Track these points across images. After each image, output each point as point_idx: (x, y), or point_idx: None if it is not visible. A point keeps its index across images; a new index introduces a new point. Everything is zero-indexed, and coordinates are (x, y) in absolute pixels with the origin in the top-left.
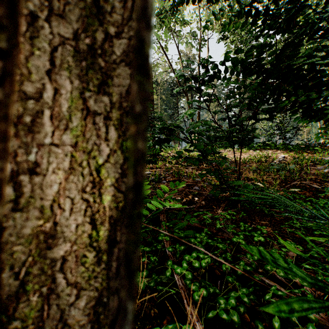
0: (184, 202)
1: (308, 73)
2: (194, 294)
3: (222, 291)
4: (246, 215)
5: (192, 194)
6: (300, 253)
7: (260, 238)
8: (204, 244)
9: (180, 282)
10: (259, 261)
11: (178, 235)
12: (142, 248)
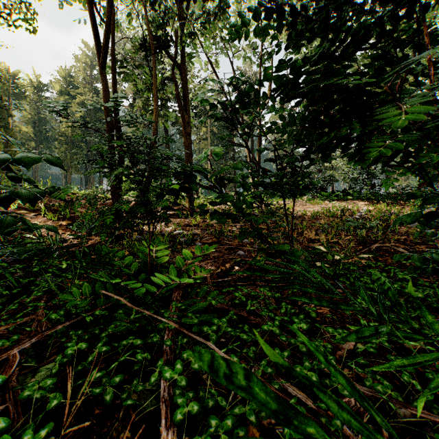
0: (218, 272)
1: (360, 97)
2: (177, 411)
3: (227, 404)
4: (300, 291)
5: (233, 261)
6: (281, 362)
7: (302, 325)
8: (220, 335)
9: (166, 392)
10: (294, 359)
11: (188, 321)
12: (131, 340)
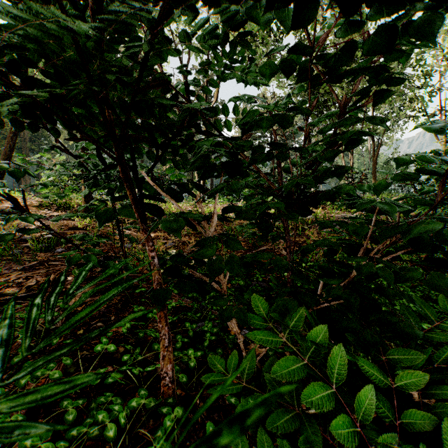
0: (31, 286)
1: None
2: None
3: None
4: (122, 304)
5: None
6: None
7: None
8: None
9: None
10: None
11: None
12: None
